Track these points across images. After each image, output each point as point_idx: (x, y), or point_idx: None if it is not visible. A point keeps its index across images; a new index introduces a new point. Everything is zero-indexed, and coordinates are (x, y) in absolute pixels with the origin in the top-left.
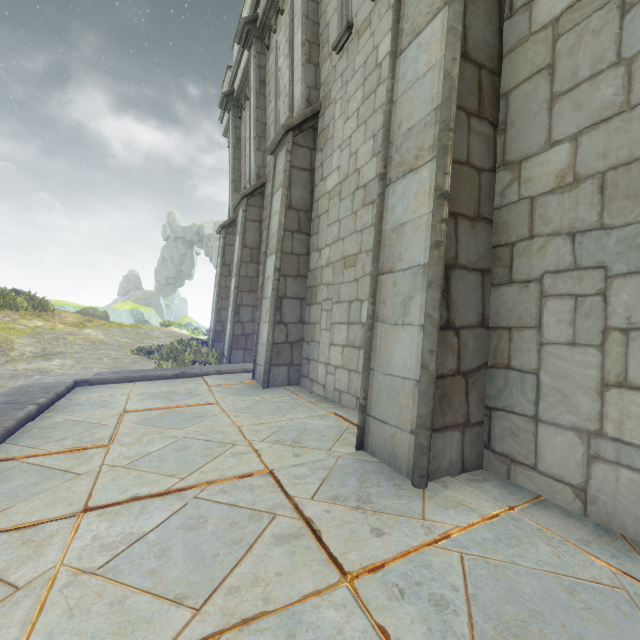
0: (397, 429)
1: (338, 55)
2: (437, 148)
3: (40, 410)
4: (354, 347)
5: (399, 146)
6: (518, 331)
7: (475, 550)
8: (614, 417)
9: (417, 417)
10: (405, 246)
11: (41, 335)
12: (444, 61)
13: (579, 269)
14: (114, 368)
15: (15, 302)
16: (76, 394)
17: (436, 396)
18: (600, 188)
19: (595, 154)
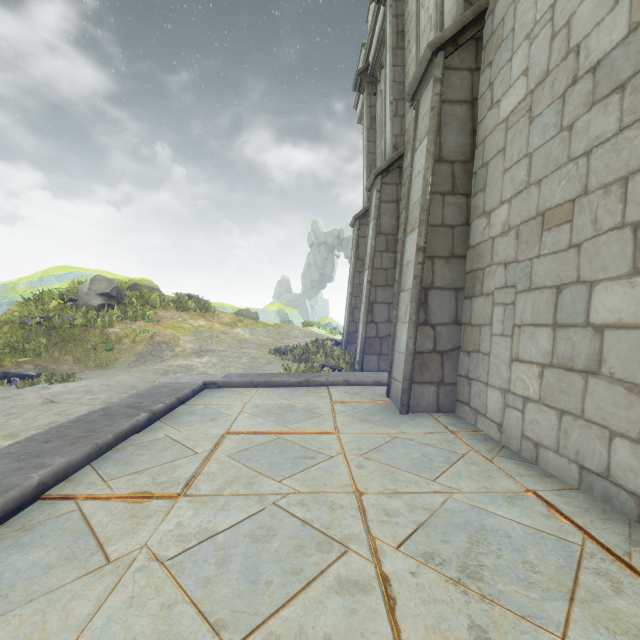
0: None
1: None
2: None
3: (152, 418)
4: (571, 370)
5: None
6: None
7: None
8: None
9: None
10: None
11: (201, 333)
12: None
13: None
14: (249, 368)
15: (187, 305)
16: (200, 398)
17: None
18: None
19: None
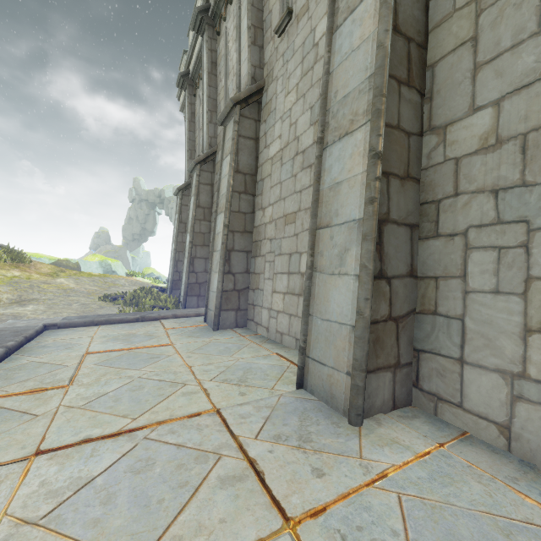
0: (334, 370)
1: (280, 38)
2: (371, 112)
3: (8, 352)
4: (294, 294)
5: (335, 112)
6: (444, 280)
7: (411, 490)
8: (537, 360)
9: (353, 360)
10: (341, 203)
11: (18, 284)
12: (377, 33)
13: (502, 223)
14: (82, 313)
15: None
16: (44, 337)
17: (370, 340)
18: (522, 148)
19: (517, 117)
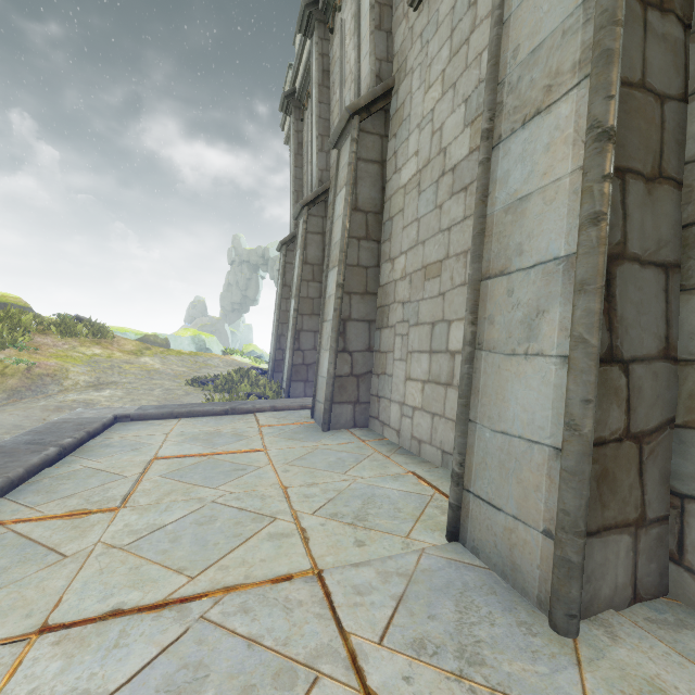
0: (518, 522)
1: (416, 11)
2: (591, 60)
3: (63, 453)
4: (439, 383)
5: (515, 82)
6: None
7: None
8: None
9: (559, 512)
10: (528, 231)
11: (97, 363)
12: None
13: None
14: (164, 400)
15: (75, 329)
16: (113, 432)
17: (591, 476)
18: None
19: None
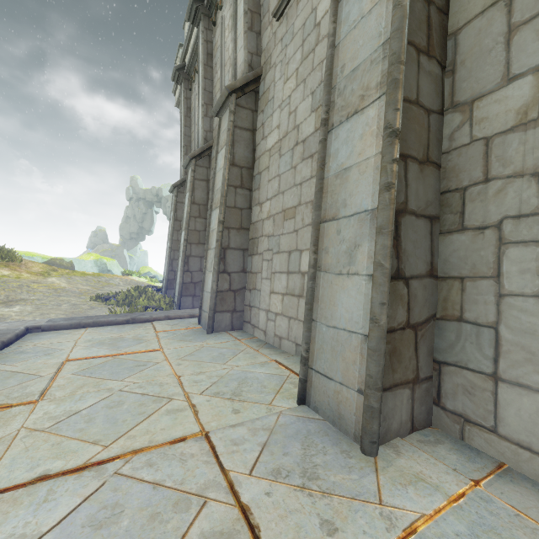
0: (342, 386)
1: (278, 22)
2: (386, 83)
3: None
4: (294, 295)
5: (342, 89)
6: (472, 281)
7: None
8: None
9: (366, 376)
10: (350, 191)
11: (6, 283)
12: None
13: None
14: (71, 314)
15: None
16: (25, 341)
17: (386, 352)
18: None
19: None
